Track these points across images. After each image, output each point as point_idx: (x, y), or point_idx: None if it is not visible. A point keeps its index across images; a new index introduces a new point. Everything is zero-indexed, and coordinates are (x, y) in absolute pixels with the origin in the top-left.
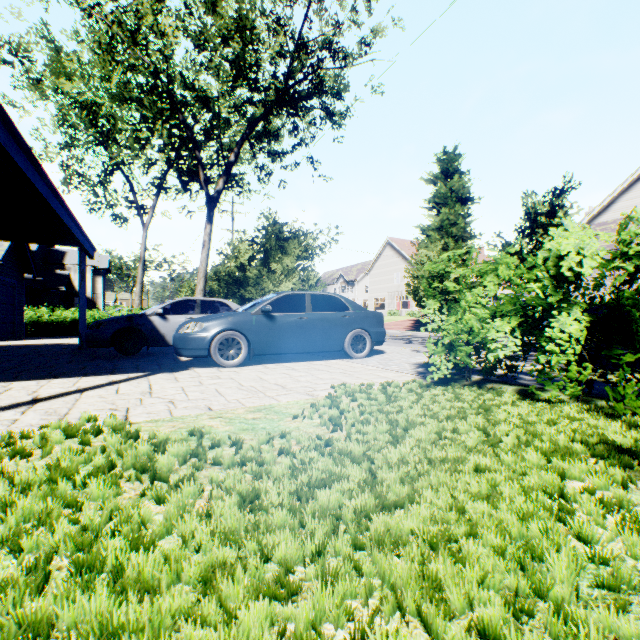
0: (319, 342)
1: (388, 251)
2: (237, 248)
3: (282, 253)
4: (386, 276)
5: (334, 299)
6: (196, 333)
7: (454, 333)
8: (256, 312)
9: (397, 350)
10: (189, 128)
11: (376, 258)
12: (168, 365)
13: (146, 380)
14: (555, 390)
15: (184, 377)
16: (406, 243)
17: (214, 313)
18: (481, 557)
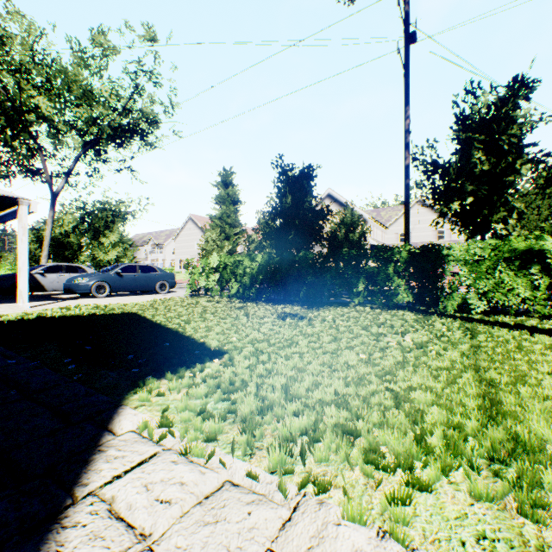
0: (144, 286)
1: (191, 224)
2: (62, 219)
3: (109, 230)
4: (189, 243)
5: (151, 267)
6: (85, 283)
7: (191, 281)
8: (114, 273)
9: (184, 291)
10: (37, 141)
11: (181, 228)
12: (64, 299)
13: (69, 301)
14: (213, 294)
15: (85, 300)
16: (204, 219)
17: (75, 273)
18: (175, 305)
